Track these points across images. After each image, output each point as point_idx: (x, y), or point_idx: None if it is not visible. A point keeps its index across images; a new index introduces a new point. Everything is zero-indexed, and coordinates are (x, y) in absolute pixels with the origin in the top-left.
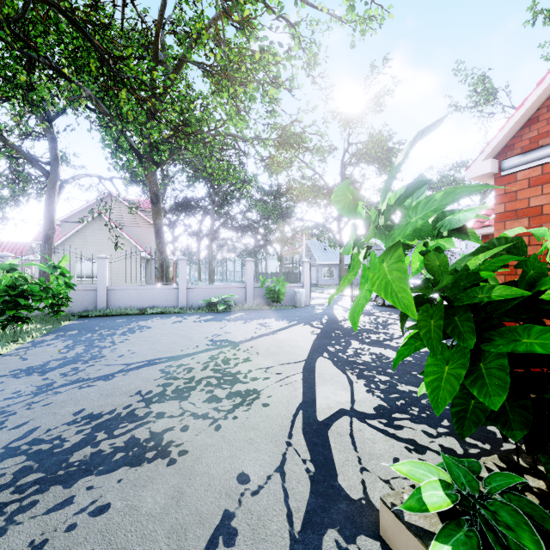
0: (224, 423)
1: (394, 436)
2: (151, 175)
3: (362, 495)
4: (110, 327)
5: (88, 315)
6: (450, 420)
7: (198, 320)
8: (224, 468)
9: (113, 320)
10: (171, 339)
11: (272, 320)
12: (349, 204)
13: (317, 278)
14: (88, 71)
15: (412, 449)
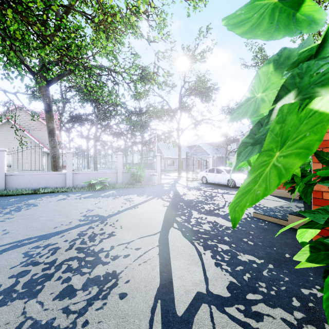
0: None
1: None
2: (45, 90)
3: None
4: (0, 206)
5: None
6: (298, 298)
7: (79, 197)
8: None
9: (8, 199)
10: (50, 215)
11: (135, 196)
12: (269, 11)
13: (164, 166)
14: None
15: None
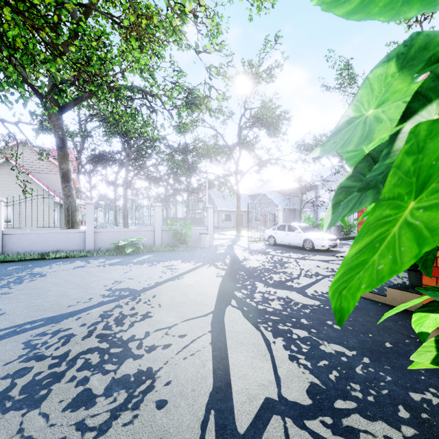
0: None
1: None
2: (56, 119)
3: None
4: None
5: None
6: (406, 406)
7: (102, 264)
8: None
9: (5, 267)
10: (62, 289)
11: (179, 262)
12: None
13: (218, 221)
14: None
15: None
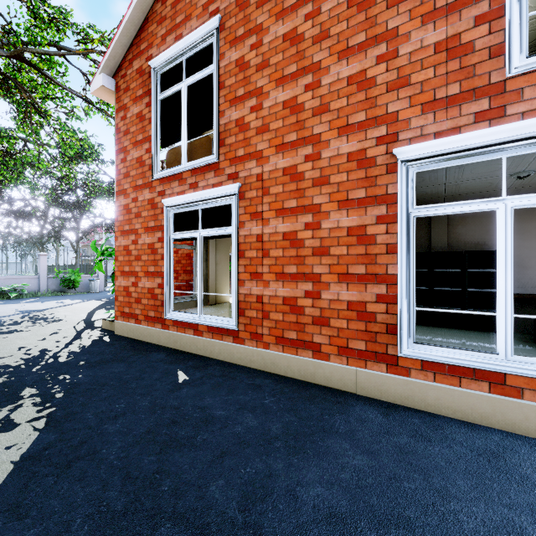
0: (46, 325)
1: None
2: None
3: (101, 326)
4: None
5: None
6: None
7: None
8: (51, 329)
9: None
10: None
11: (68, 300)
12: (95, 248)
13: None
14: None
15: None
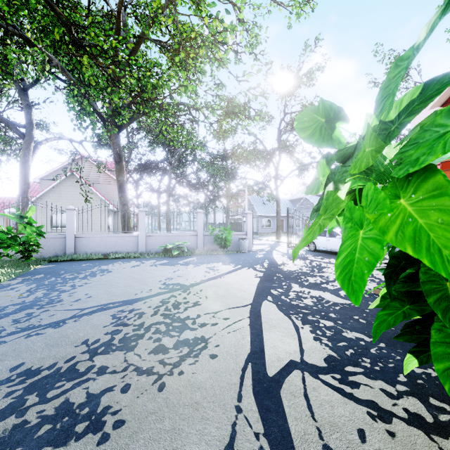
0: (169, 380)
1: (351, 396)
2: (114, 138)
3: None
4: (74, 271)
5: (57, 260)
6: (406, 375)
7: (154, 264)
8: (164, 448)
9: (79, 264)
10: (127, 282)
11: (220, 264)
12: (320, 128)
13: (257, 227)
14: (59, 46)
15: (375, 415)
